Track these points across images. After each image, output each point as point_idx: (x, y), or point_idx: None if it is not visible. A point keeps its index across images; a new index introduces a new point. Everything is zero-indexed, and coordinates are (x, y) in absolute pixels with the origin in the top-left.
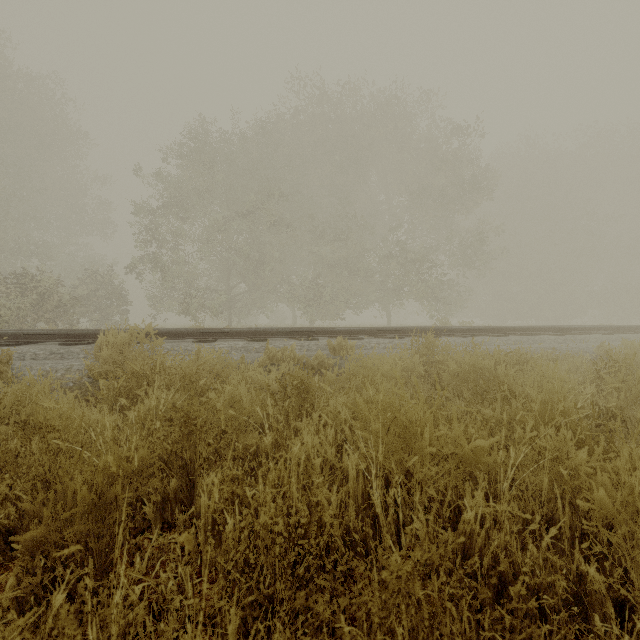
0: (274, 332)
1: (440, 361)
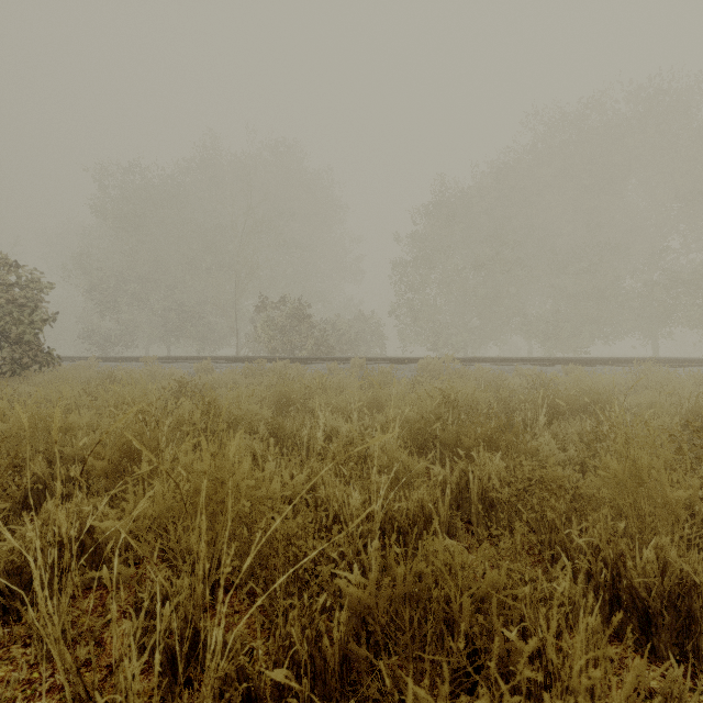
0: (518, 360)
1: (648, 379)
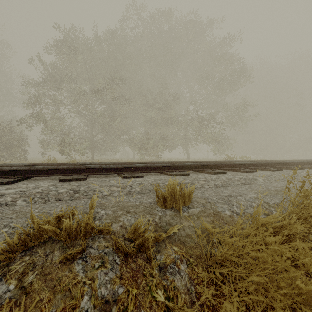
0: (97, 168)
1: None
